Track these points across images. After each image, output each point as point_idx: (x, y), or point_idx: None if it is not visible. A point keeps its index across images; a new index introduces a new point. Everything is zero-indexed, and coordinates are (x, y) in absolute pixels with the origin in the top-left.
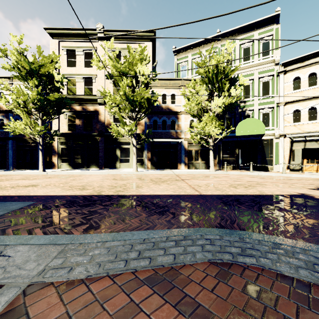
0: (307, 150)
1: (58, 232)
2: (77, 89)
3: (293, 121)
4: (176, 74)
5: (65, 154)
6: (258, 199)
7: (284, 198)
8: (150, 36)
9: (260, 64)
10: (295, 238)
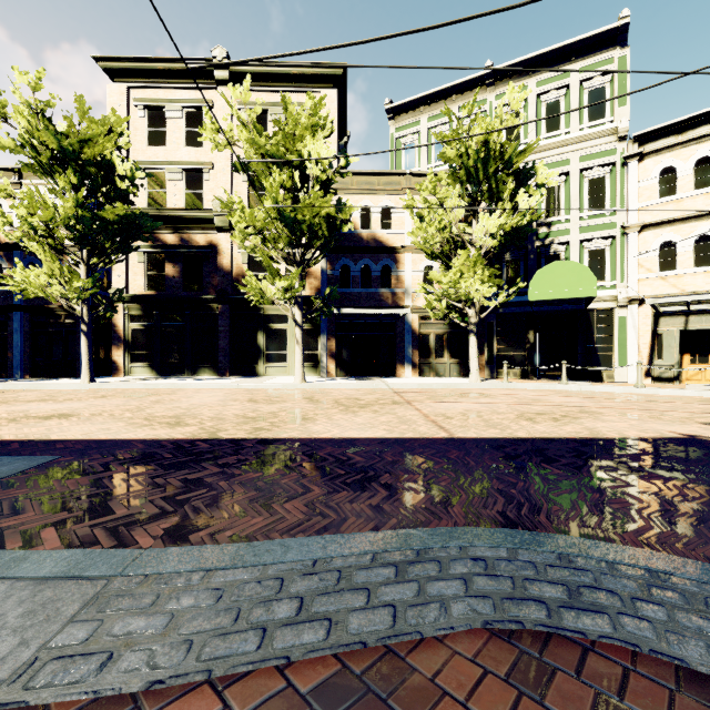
0: (691, 333)
1: (100, 537)
2: (169, 197)
3: (659, 269)
4: (392, 162)
5: (140, 344)
6: (590, 450)
7: (651, 446)
8: (334, 76)
9: (584, 139)
10: (698, 553)
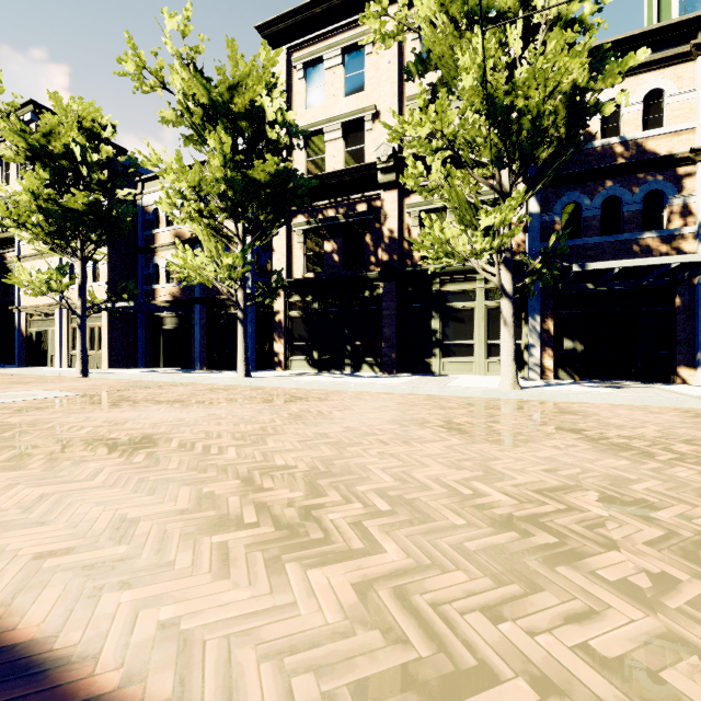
0: None
1: None
2: (327, 161)
3: None
4: None
5: (300, 334)
6: None
7: None
8: None
9: None
10: None
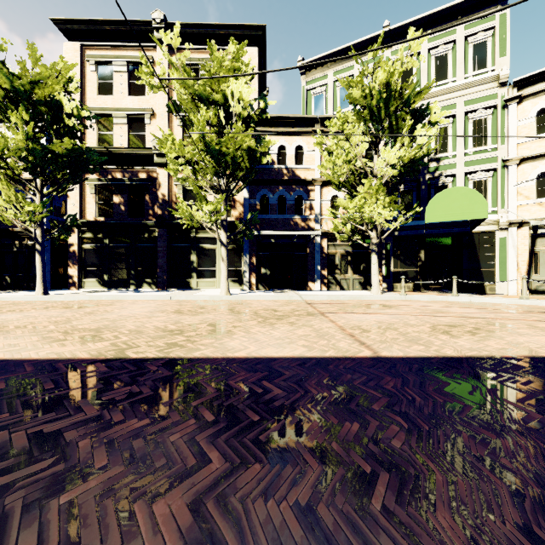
0: None
1: None
2: (116, 138)
3: (536, 196)
4: (304, 110)
5: (92, 262)
6: (543, 375)
7: None
8: (255, 36)
9: (469, 85)
10: None
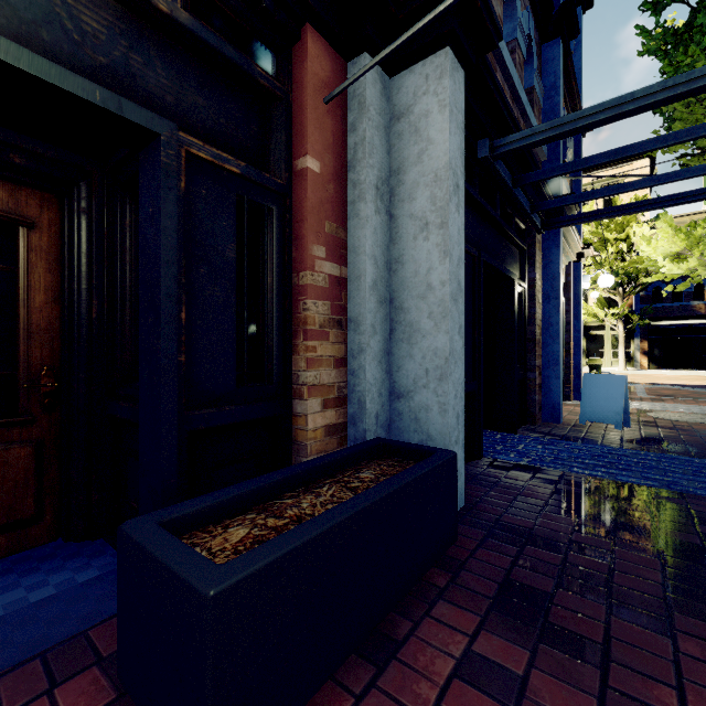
0: None
1: None
2: None
3: None
4: None
5: None
6: None
7: None
8: None
9: None
10: None
